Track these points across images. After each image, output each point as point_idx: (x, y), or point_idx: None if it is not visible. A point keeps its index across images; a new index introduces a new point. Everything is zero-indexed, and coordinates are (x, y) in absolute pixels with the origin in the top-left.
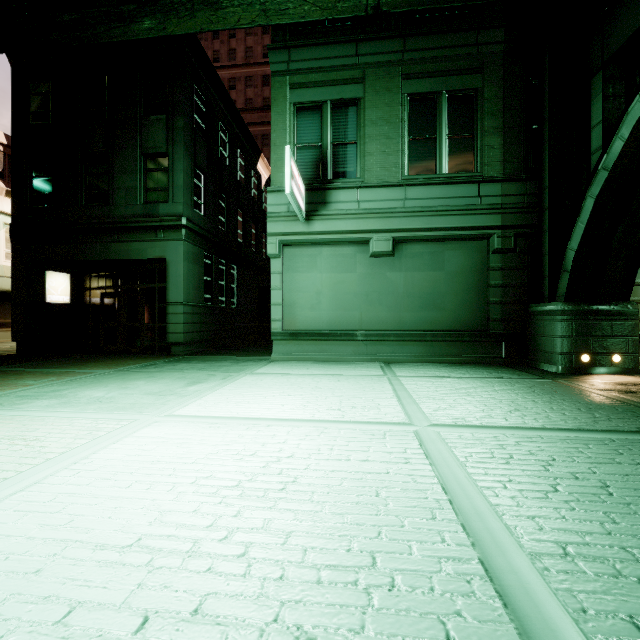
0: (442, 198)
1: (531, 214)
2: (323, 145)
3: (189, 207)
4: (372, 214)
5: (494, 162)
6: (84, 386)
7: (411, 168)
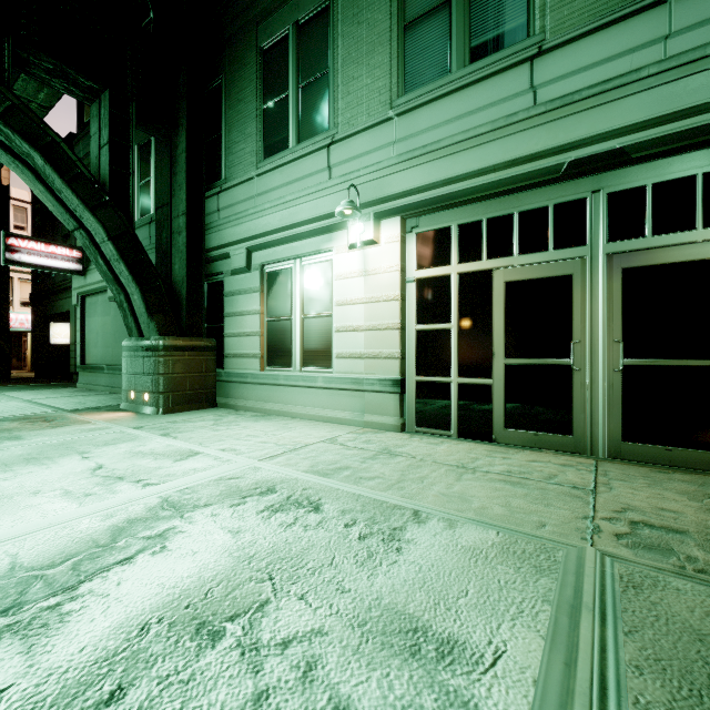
0: None
1: None
2: None
3: None
4: None
5: None
6: None
7: None
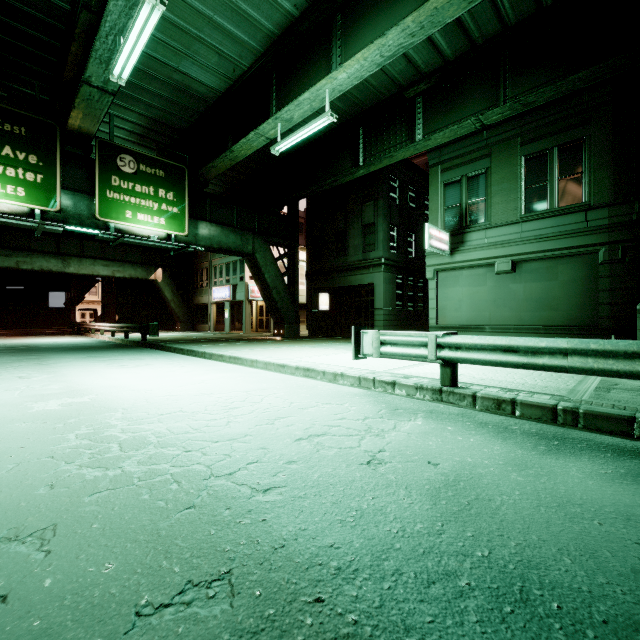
0: (552, 227)
1: (639, 229)
2: (462, 204)
3: (386, 251)
4: (496, 246)
5: (602, 191)
6: (337, 345)
7: (527, 208)
